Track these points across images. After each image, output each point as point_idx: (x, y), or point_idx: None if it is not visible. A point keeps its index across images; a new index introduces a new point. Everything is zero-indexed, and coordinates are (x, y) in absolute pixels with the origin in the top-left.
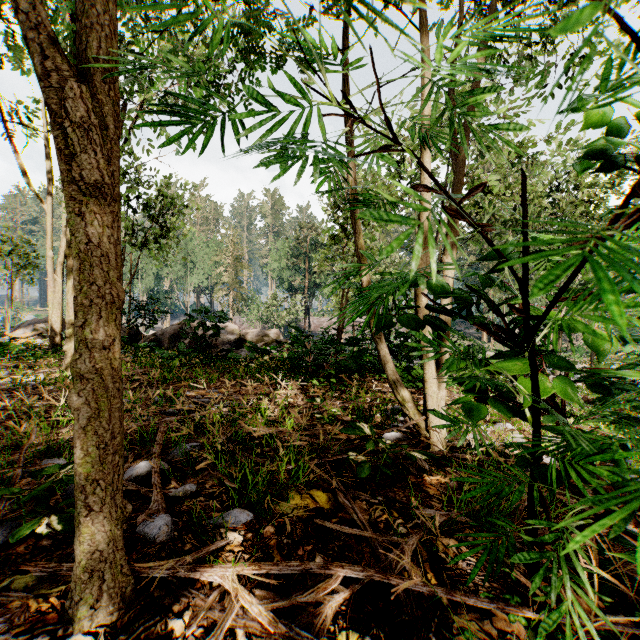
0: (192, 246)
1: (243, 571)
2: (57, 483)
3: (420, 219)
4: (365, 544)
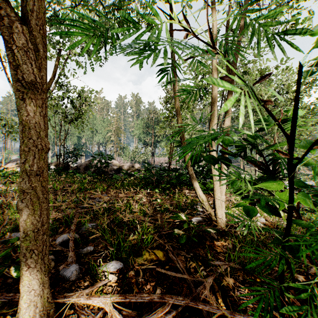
0: (96, 122)
1: (116, 299)
2: (17, 247)
3: (212, 106)
4: (184, 282)
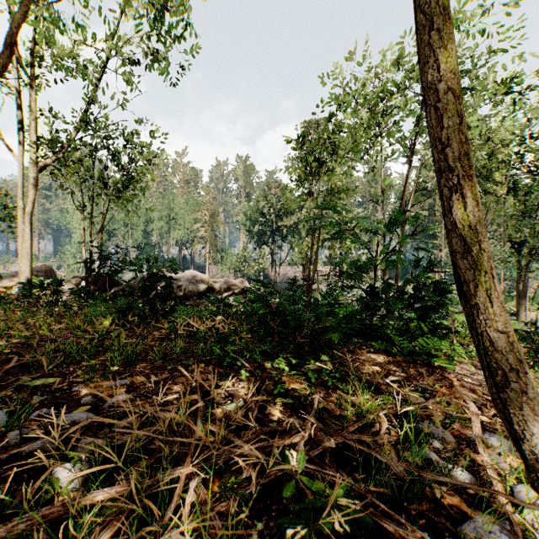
0: (174, 205)
1: None
2: None
3: None
4: None
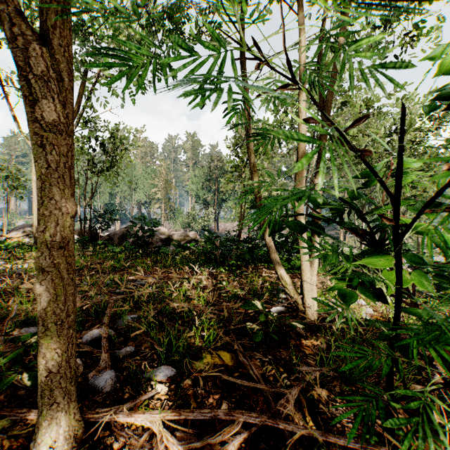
0: (135, 173)
1: (167, 417)
2: (30, 347)
3: (298, 152)
4: (259, 394)
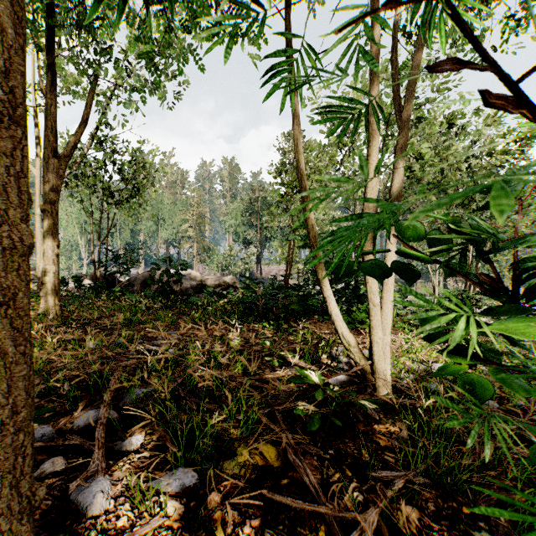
0: (162, 206)
1: None
2: None
3: None
4: (319, 518)
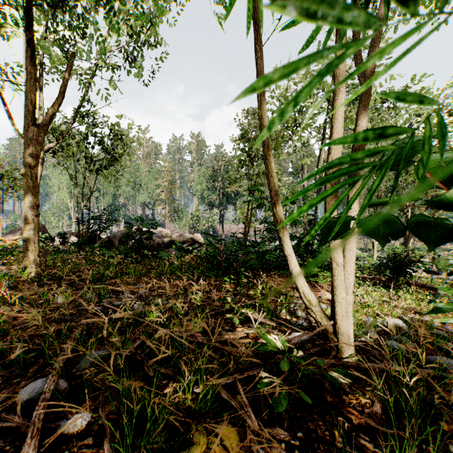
0: (139, 173)
1: None
2: None
3: (331, 125)
4: None
